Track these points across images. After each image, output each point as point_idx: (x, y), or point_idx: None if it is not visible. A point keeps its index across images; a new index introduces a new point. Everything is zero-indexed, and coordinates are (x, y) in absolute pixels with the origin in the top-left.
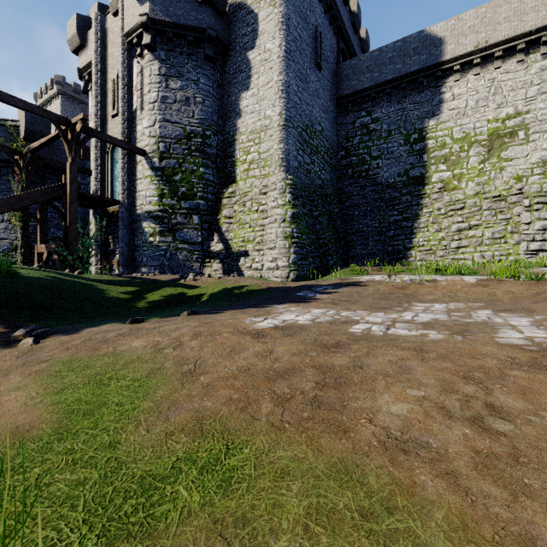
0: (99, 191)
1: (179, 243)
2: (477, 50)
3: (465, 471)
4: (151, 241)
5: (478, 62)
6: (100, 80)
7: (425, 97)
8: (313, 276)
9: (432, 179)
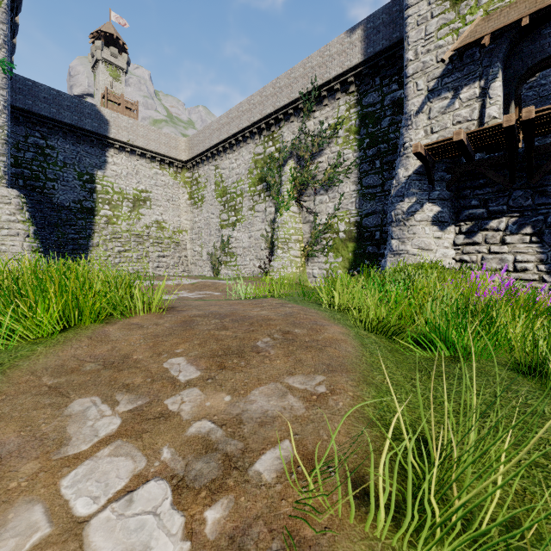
0: None
1: None
2: (129, 144)
3: None
4: None
5: (129, 151)
6: None
7: (95, 152)
8: None
9: (100, 213)
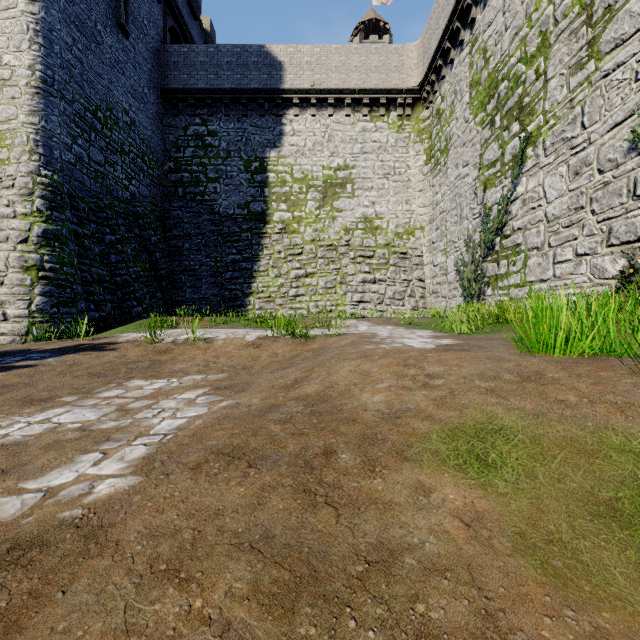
0: None
1: None
2: (313, 90)
3: None
4: None
5: (314, 103)
6: None
7: (266, 122)
8: (94, 330)
9: (274, 217)
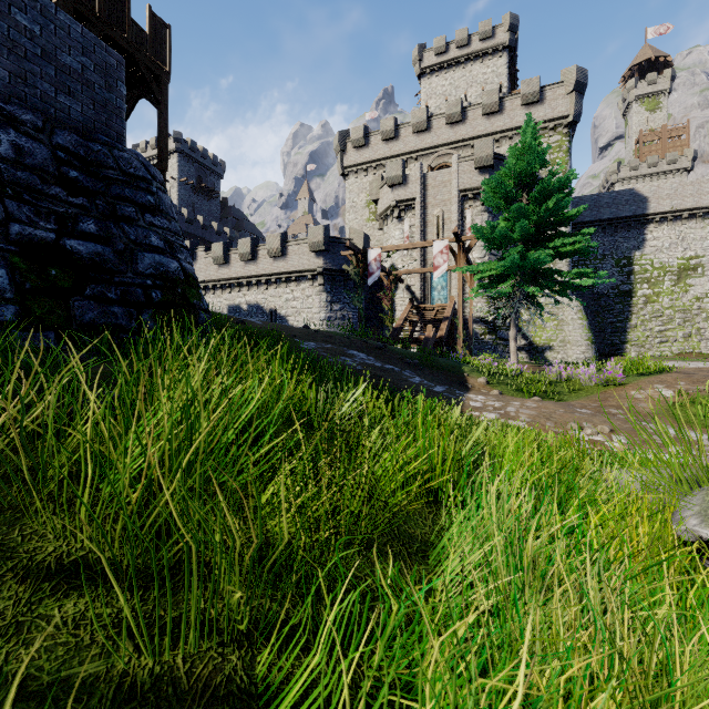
0: (422, 299)
1: (498, 340)
2: (671, 211)
3: None
4: (482, 338)
5: (671, 219)
6: (423, 214)
7: (632, 234)
8: None
9: (638, 293)
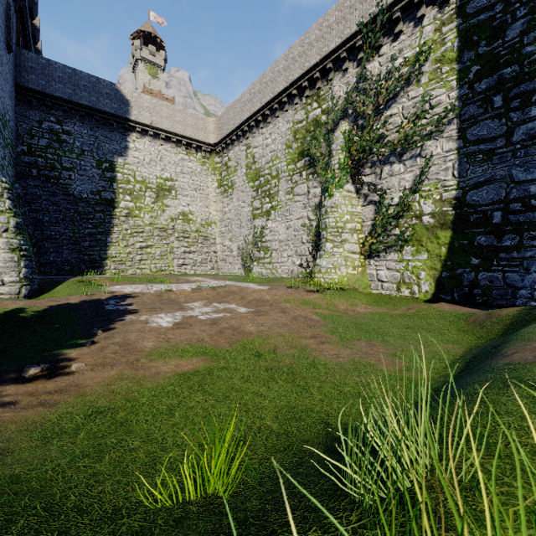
0: None
1: None
2: (152, 126)
3: (269, 330)
4: None
5: (152, 134)
6: None
7: (115, 137)
8: None
9: (121, 204)
